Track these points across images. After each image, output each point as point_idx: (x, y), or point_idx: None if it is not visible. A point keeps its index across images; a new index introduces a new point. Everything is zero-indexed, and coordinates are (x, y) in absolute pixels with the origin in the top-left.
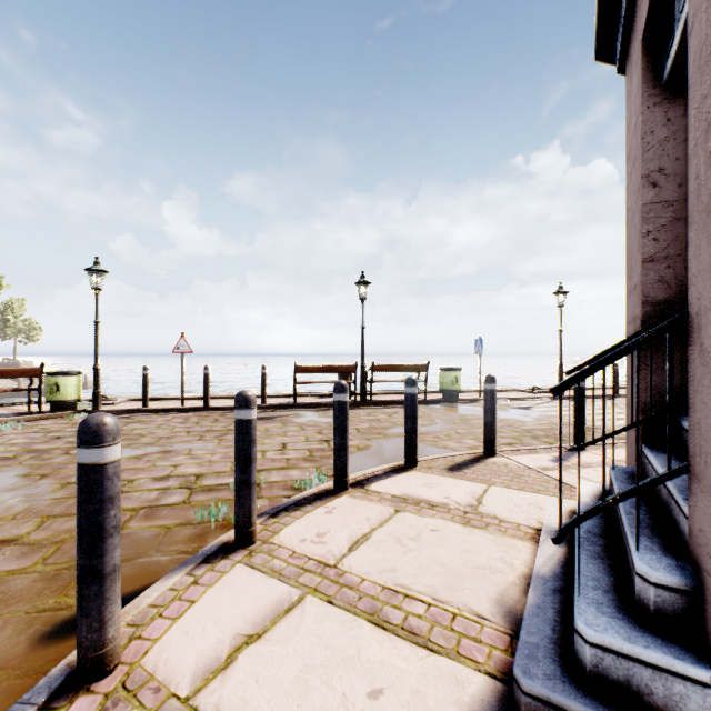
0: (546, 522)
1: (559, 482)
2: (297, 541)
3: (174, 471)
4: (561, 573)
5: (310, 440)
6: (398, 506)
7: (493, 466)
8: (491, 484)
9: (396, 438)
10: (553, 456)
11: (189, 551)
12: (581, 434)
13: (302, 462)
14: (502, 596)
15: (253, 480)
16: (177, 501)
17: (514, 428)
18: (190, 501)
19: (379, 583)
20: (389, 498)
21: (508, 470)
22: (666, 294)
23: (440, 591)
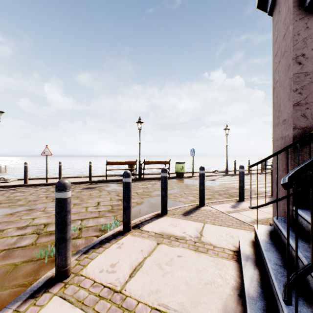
0: (241, 250)
1: (287, 255)
2: (97, 272)
3: (32, 222)
4: (262, 293)
5: (112, 199)
6: (158, 240)
7: (204, 211)
8: (205, 223)
9: (156, 197)
10: (231, 204)
11: (25, 284)
12: (242, 194)
13: (107, 213)
14: (225, 307)
15: (68, 236)
16: (27, 243)
17: (210, 190)
18: (36, 243)
19: (148, 304)
20: (153, 235)
21: (212, 214)
22: (306, 123)
23: (187, 307)
